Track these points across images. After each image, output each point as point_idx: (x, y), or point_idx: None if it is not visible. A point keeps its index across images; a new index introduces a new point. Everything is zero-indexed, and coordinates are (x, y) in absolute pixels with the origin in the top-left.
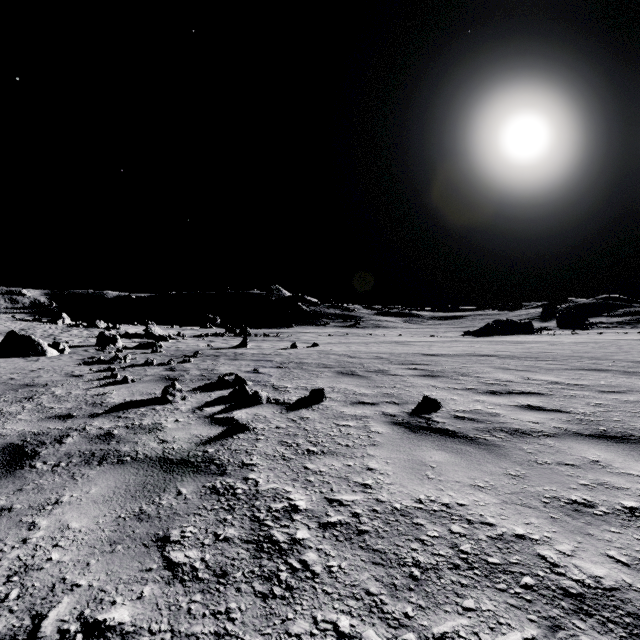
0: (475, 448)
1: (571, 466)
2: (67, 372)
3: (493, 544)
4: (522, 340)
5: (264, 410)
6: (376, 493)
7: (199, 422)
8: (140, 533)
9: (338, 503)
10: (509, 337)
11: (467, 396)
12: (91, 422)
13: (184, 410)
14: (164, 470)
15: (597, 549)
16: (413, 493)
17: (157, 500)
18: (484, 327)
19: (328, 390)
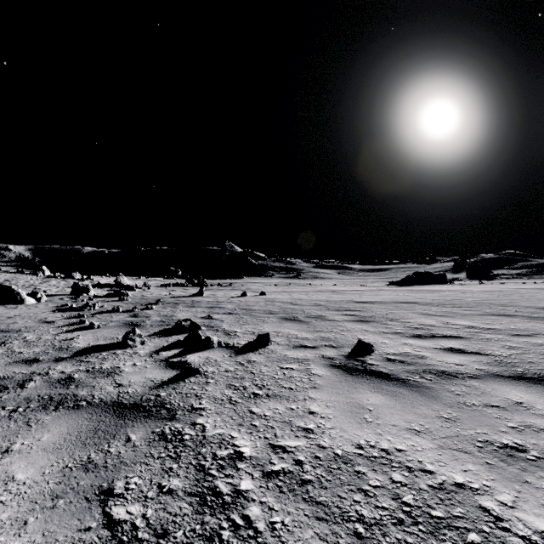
0: (408, 390)
1: (498, 408)
2: (41, 318)
3: (434, 495)
4: (438, 289)
5: (215, 354)
6: (318, 438)
7: (155, 366)
8: (84, 485)
9: (281, 449)
10: (427, 286)
11: (396, 340)
12: (55, 366)
13: (142, 354)
14: (116, 415)
15: (537, 499)
16: (353, 438)
17: (106, 448)
18: (406, 278)
19: (273, 334)
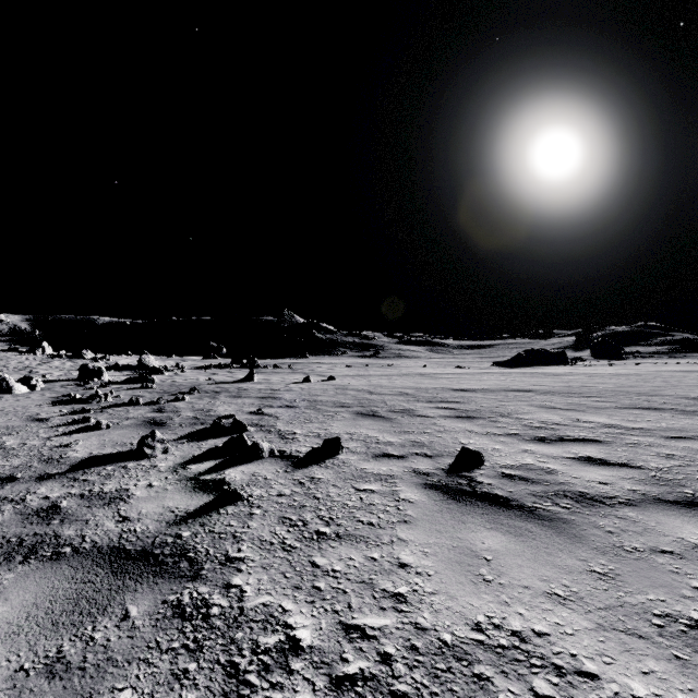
0: (538, 525)
1: (671, 555)
2: (30, 415)
3: None
4: (557, 372)
5: (265, 467)
6: (414, 612)
7: (178, 487)
8: None
9: (359, 633)
10: (542, 368)
11: (512, 445)
12: (36, 488)
13: (163, 468)
14: (113, 571)
15: None
16: (467, 611)
17: (89, 631)
18: (515, 357)
19: (345, 437)
